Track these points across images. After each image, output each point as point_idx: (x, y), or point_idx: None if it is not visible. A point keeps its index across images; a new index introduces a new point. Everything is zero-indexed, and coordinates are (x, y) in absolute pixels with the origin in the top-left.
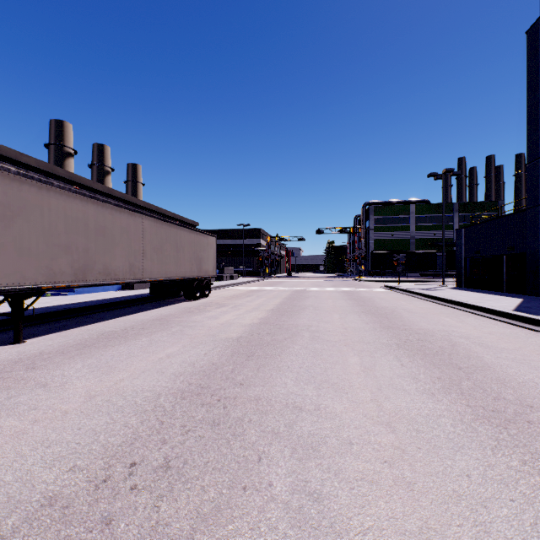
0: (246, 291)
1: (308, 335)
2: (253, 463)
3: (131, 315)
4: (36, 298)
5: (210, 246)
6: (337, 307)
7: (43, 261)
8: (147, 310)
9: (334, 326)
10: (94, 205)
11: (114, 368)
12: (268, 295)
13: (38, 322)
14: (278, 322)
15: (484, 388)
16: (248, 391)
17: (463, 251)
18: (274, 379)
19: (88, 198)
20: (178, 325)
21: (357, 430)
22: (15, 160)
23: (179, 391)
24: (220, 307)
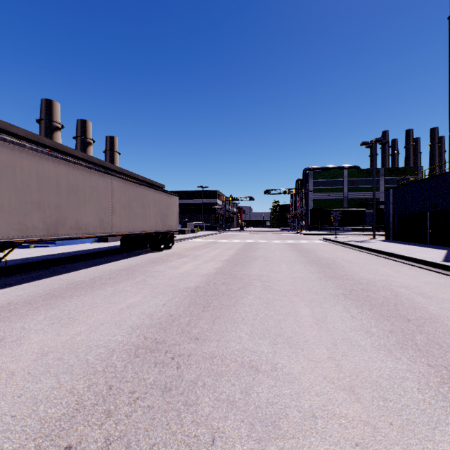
0: (205, 243)
1: (260, 285)
2: (205, 447)
3: (101, 265)
4: (9, 251)
5: (173, 204)
6: (284, 258)
7: (15, 217)
8: (116, 261)
9: (283, 276)
10: (65, 166)
11: (74, 320)
12: (224, 247)
13: (16, 272)
14: (232, 272)
15: (439, 343)
16: (203, 346)
17: (391, 209)
18: (229, 332)
19: (60, 160)
20: (142, 275)
21: (319, 398)
22: (6, 131)
23: (133, 347)
24: (181, 258)
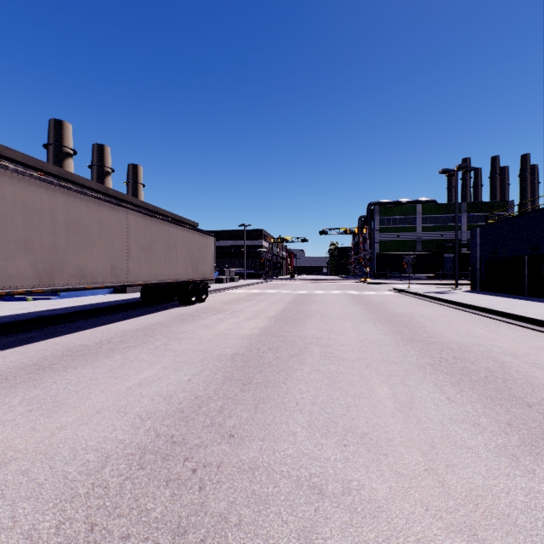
0: (247, 294)
1: (318, 351)
2: None
3: (113, 323)
4: None
5: (207, 246)
6: (347, 313)
7: None
8: (133, 318)
9: (348, 339)
10: (64, 195)
11: (61, 404)
12: (270, 299)
13: None
14: (281, 333)
15: None
16: (240, 450)
17: (478, 252)
18: (278, 425)
19: (56, 187)
20: (164, 337)
21: None
22: (0, 155)
23: (138, 451)
24: (217, 313)
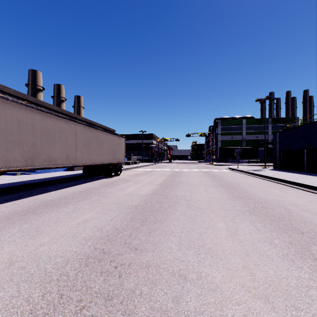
0: (144, 171)
1: (185, 203)
2: None
3: (67, 188)
4: None
5: (121, 143)
6: (201, 182)
7: (0, 152)
8: (79, 184)
9: (202, 196)
10: (40, 114)
11: (40, 232)
12: (157, 174)
13: (3, 193)
14: (163, 193)
15: None
16: (141, 256)
17: (278, 147)
18: (162, 243)
19: (35, 110)
20: (97, 195)
21: (239, 307)
22: (1, 90)
23: (84, 257)
24: (126, 182)
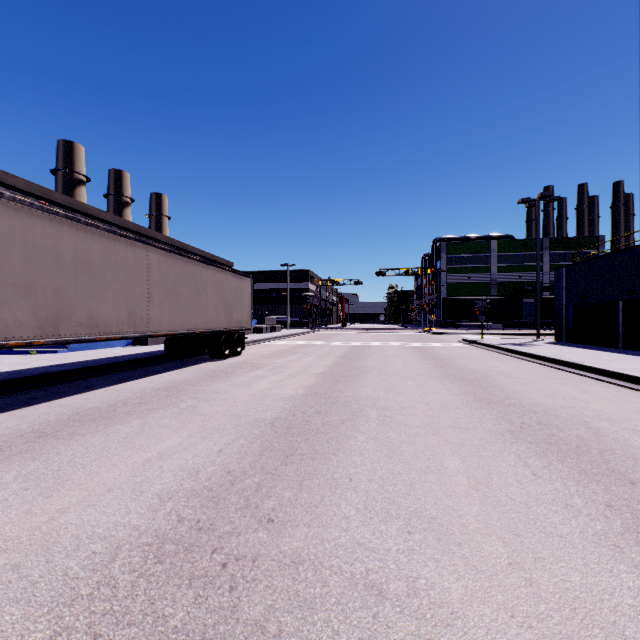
0: (290, 347)
1: (375, 415)
2: None
3: (131, 381)
4: None
5: (243, 290)
6: (409, 369)
7: None
8: (155, 374)
9: (411, 400)
10: (71, 229)
11: (64, 481)
12: (318, 352)
13: None
14: (331, 393)
15: None
16: (281, 538)
17: (564, 297)
18: (327, 507)
19: (62, 219)
20: (191, 397)
21: None
22: None
23: (155, 540)
24: (254, 369)
